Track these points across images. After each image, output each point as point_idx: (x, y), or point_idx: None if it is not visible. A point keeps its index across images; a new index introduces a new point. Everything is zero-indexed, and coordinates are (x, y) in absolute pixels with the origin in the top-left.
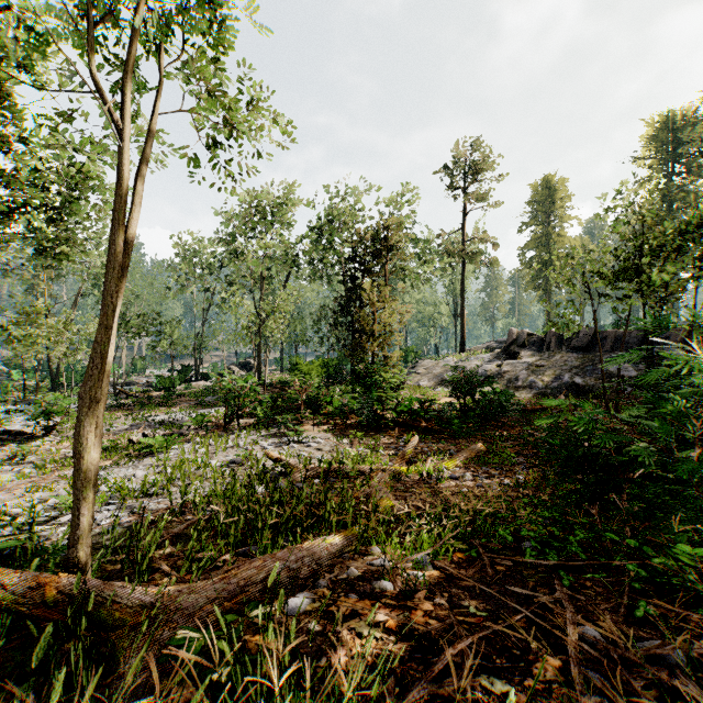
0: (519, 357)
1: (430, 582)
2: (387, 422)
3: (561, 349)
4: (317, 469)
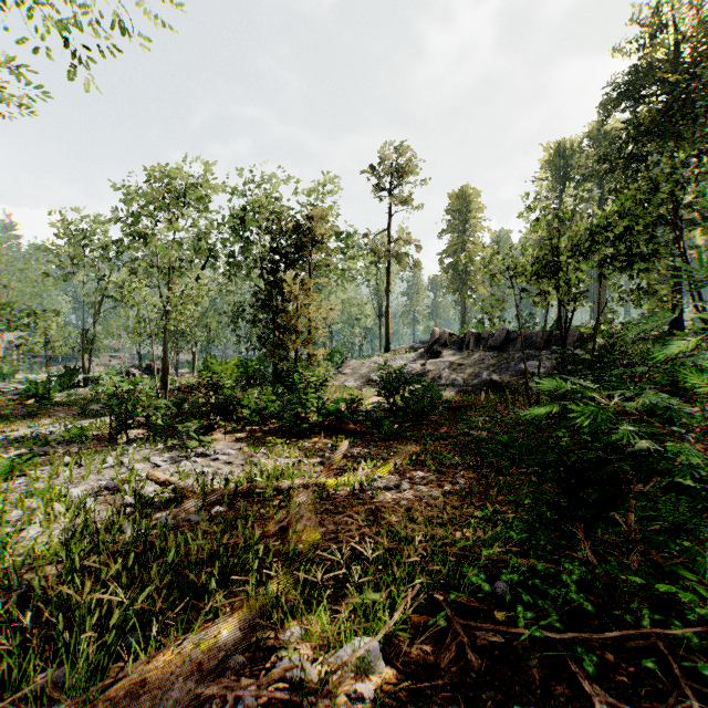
0: (441, 356)
1: (384, 707)
2: (311, 426)
3: (479, 349)
4: (221, 491)
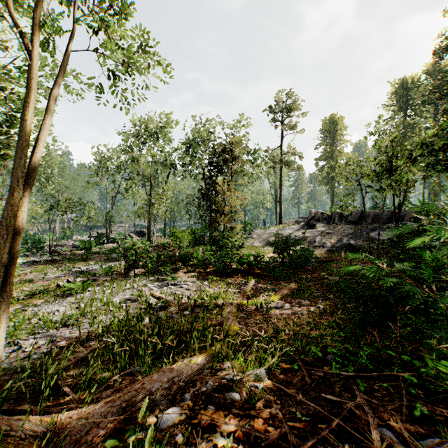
0: (315, 227)
1: (266, 392)
2: (233, 270)
3: (341, 223)
4: (187, 304)
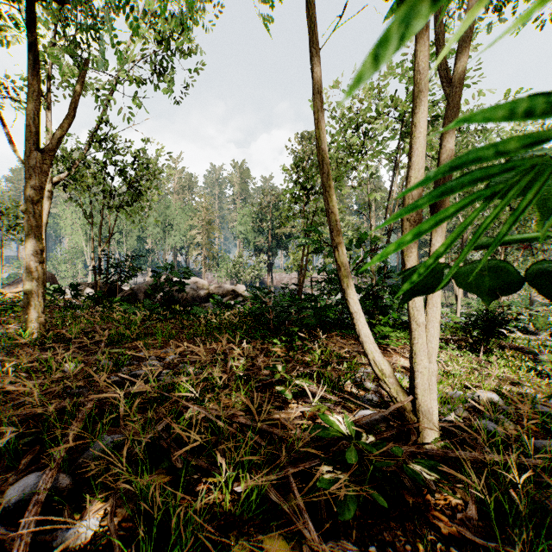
0: None
1: None
2: None
3: None
4: None
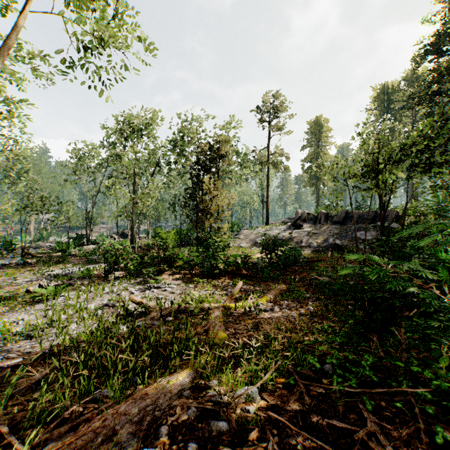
0: (302, 228)
1: (260, 417)
2: (220, 271)
3: (327, 223)
4: (170, 309)
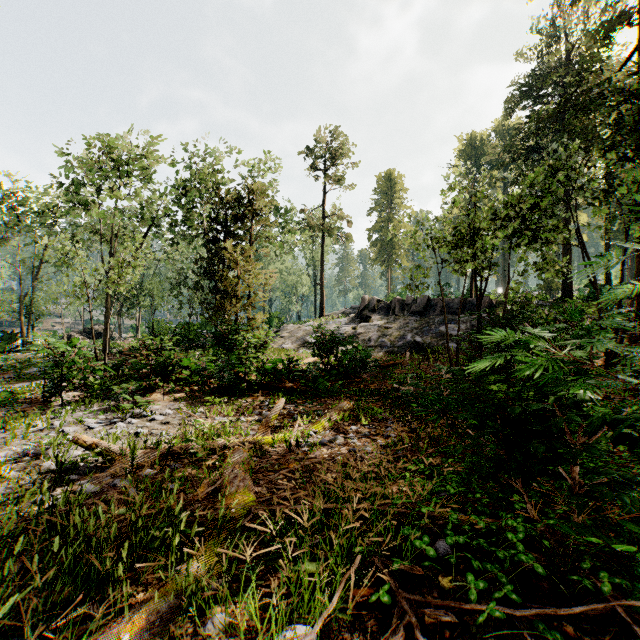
0: (370, 320)
1: None
2: (250, 385)
3: (404, 314)
4: (153, 453)
